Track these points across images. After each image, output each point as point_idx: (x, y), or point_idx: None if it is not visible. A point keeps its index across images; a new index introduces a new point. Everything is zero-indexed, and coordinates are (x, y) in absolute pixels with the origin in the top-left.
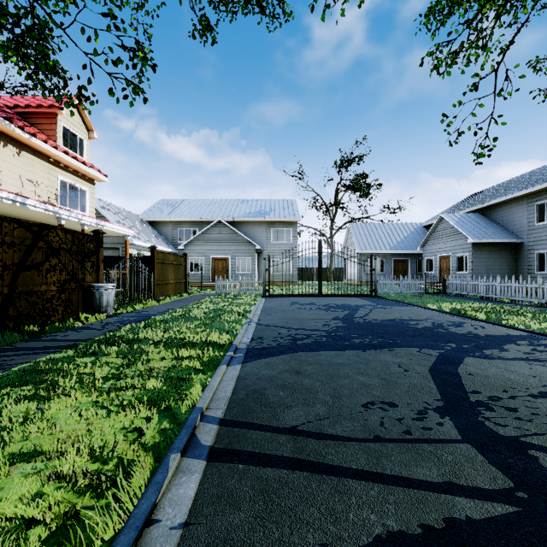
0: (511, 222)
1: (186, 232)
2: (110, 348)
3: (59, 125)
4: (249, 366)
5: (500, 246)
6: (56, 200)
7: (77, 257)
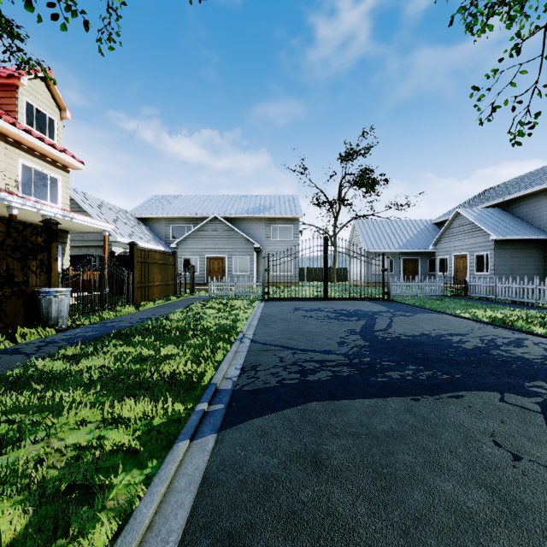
0: (537, 217)
1: (180, 230)
2: (6, 398)
3: (21, 99)
4: (229, 439)
5: (526, 244)
6: (17, 188)
7: (15, 254)
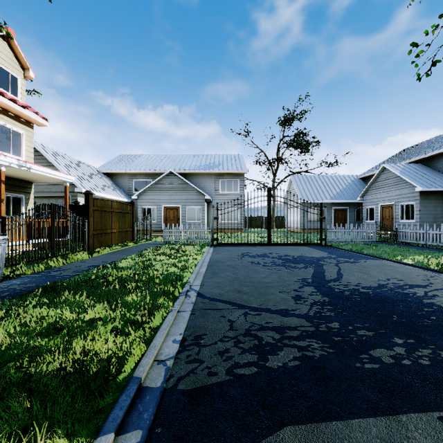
0: None
1: (141, 184)
2: None
3: None
4: None
5: None
6: None
7: None
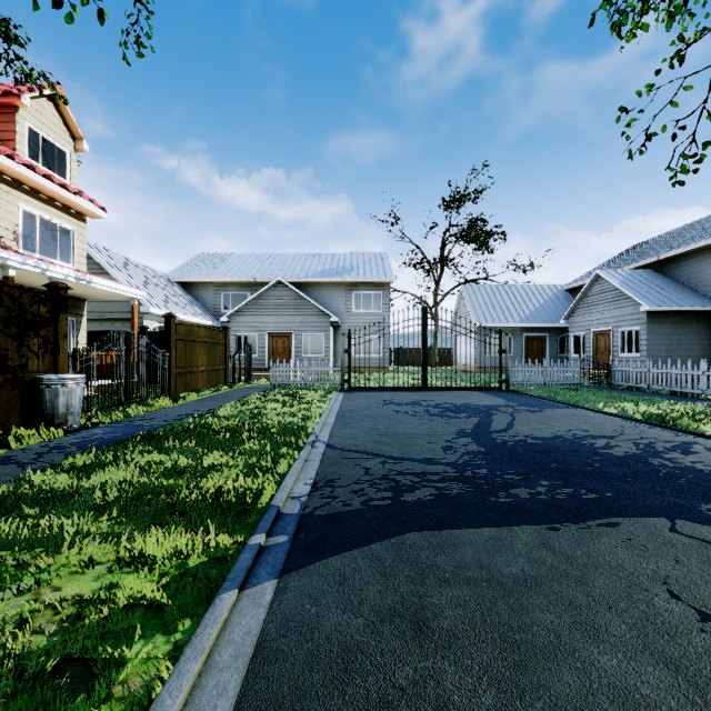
0: (703, 281)
1: (233, 298)
2: None
3: (21, 124)
4: (294, 587)
5: (688, 316)
6: (16, 242)
7: (8, 329)
